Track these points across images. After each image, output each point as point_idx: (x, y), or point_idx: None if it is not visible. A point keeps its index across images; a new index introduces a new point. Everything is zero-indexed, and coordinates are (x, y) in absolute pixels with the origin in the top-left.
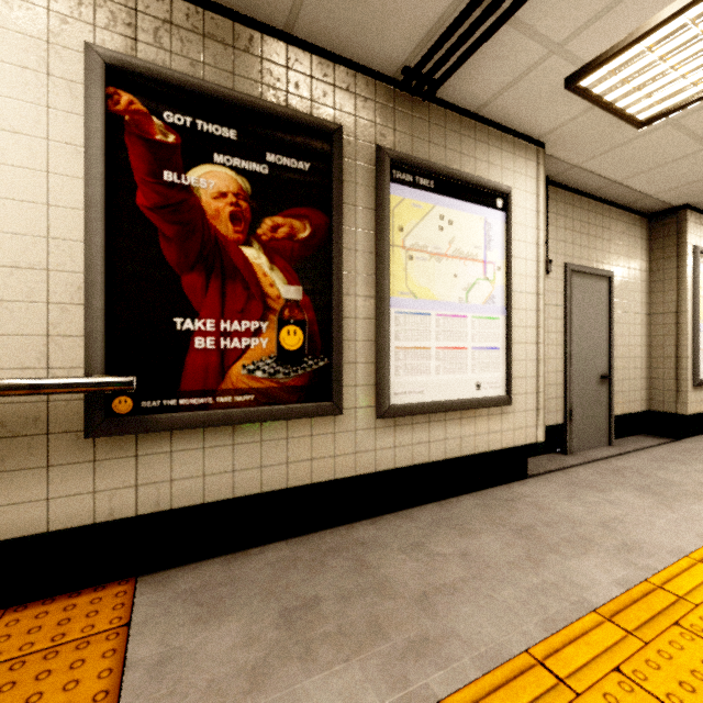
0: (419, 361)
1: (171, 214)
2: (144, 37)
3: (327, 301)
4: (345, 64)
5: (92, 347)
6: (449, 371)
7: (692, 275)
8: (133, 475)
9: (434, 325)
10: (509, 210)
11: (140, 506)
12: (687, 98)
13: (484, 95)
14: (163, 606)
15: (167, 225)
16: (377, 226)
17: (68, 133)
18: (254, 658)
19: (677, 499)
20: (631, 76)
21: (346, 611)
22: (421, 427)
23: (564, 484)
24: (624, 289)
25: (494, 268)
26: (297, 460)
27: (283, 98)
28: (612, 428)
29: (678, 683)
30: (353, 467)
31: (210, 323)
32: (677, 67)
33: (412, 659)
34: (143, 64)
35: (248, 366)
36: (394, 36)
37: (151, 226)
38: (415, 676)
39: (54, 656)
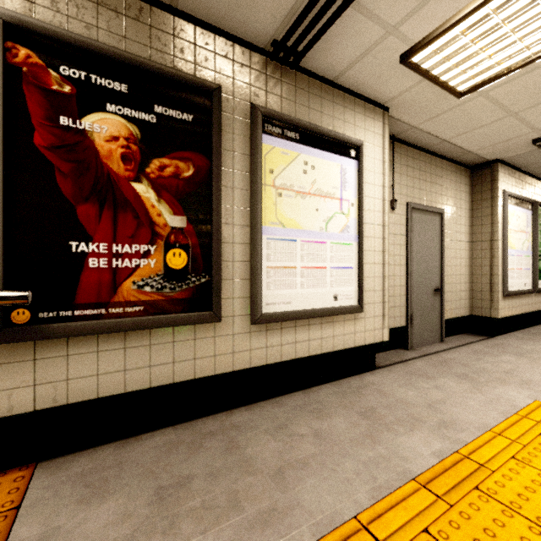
0: (286, 278)
1: (67, 153)
2: (42, 1)
3: (208, 229)
4: (224, 35)
5: None
6: (312, 286)
7: (502, 212)
8: (31, 376)
9: (299, 249)
10: (360, 159)
11: (38, 403)
12: (493, 74)
13: (339, 66)
14: (54, 489)
15: (63, 163)
16: (251, 169)
17: None
18: (123, 534)
19: (486, 384)
20: (450, 55)
21: (212, 487)
22: (288, 331)
23: (403, 374)
24: (452, 223)
25: (349, 204)
26: (182, 360)
27: (170, 60)
28: (443, 329)
29: (472, 540)
30: (231, 364)
31: (103, 246)
32: (484, 49)
33: (259, 529)
34: (39, 23)
35: (138, 282)
36: (262, 14)
37: (47, 163)
38: None
39: None
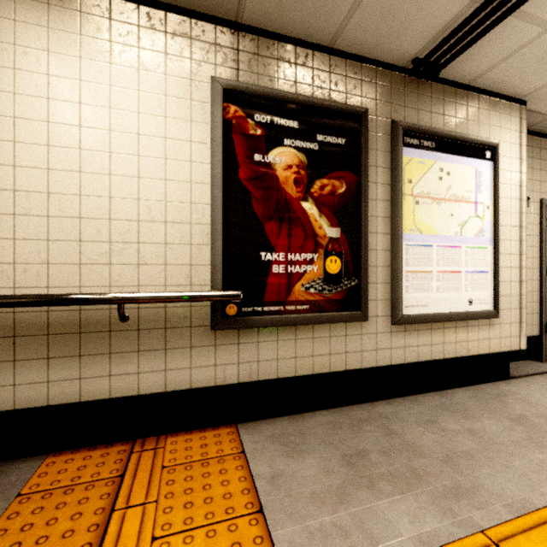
0: (423, 282)
1: (259, 183)
2: (242, 67)
3: (357, 238)
4: (369, 62)
5: (216, 272)
6: (447, 290)
7: None
8: (236, 356)
9: (435, 254)
10: (496, 159)
11: (240, 377)
12: None
13: (478, 70)
14: (260, 444)
15: (256, 190)
16: (392, 181)
17: (201, 136)
18: (335, 483)
19: None
20: None
21: (390, 461)
22: (424, 333)
23: (546, 386)
24: None
25: (484, 207)
26: (336, 353)
27: (327, 94)
28: None
29: None
30: (374, 360)
31: (281, 255)
32: None
33: (453, 499)
34: (243, 85)
35: (305, 285)
36: (411, 38)
37: (247, 192)
38: (459, 510)
39: (207, 465)
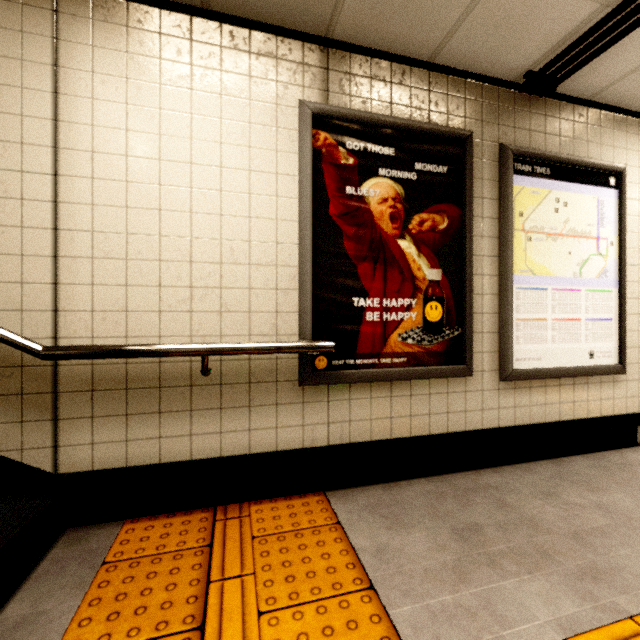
0: (536, 332)
1: (351, 219)
2: (332, 88)
3: (460, 280)
4: (473, 78)
5: (304, 320)
6: (564, 341)
7: None
8: (326, 415)
9: (550, 299)
10: (622, 187)
11: (330, 439)
12: None
13: (603, 82)
14: (356, 514)
15: (348, 227)
16: (500, 214)
17: (288, 167)
18: (449, 560)
19: None
20: None
21: (509, 537)
22: (537, 391)
23: None
24: None
25: (607, 243)
26: (436, 413)
27: (426, 116)
28: None
29: None
30: (480, 421)
31: (376, 301)
32: None
33: (590, 581)
34: (334, 109)
35: (402, 334)
36: (526, 49)
37: (338, 229)
38: (600, 594)
39: (301, 536)
